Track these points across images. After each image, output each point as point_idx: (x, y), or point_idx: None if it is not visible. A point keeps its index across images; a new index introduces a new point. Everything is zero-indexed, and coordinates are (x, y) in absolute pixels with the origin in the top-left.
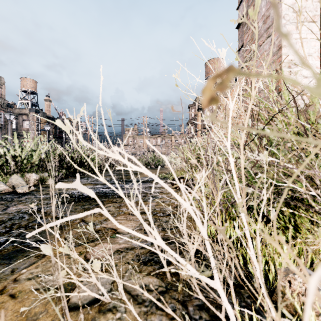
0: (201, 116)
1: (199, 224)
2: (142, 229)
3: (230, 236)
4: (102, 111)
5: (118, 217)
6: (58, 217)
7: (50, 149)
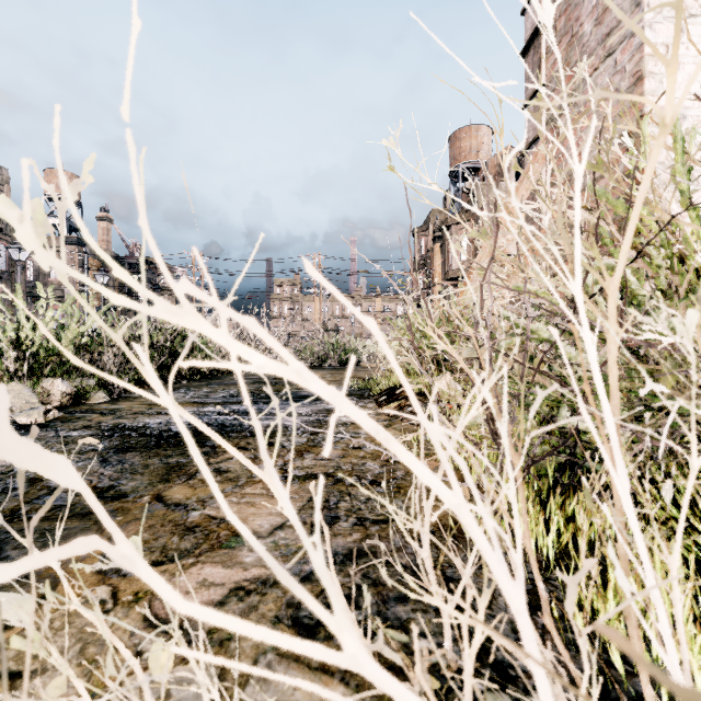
0: (441, 252)
1: (500, 568)
2: (307, 524)
3: (536, 543)
4: (132, 140)
5: (248, 488)
6: (100, 488)
7: None
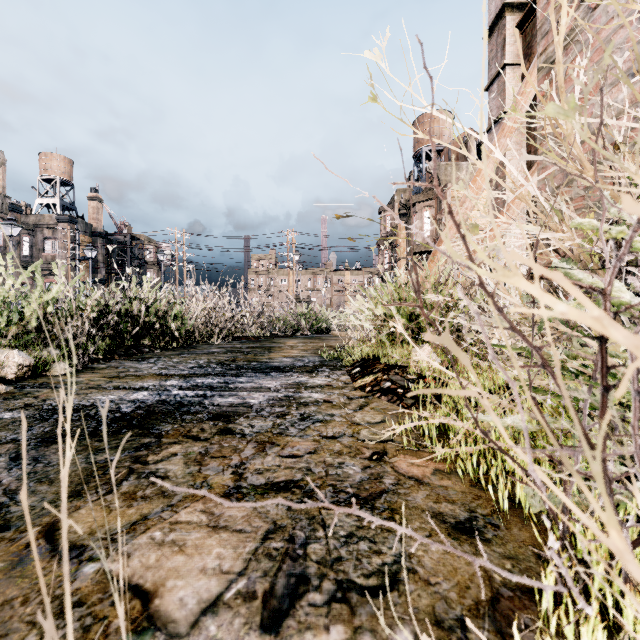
0: (405, 229)
1: None
2: (256, 598)
3: None
4: None
5: (183, 511)
6: None
7: (71, 294)
